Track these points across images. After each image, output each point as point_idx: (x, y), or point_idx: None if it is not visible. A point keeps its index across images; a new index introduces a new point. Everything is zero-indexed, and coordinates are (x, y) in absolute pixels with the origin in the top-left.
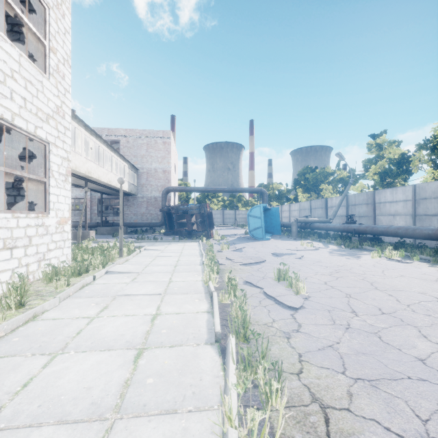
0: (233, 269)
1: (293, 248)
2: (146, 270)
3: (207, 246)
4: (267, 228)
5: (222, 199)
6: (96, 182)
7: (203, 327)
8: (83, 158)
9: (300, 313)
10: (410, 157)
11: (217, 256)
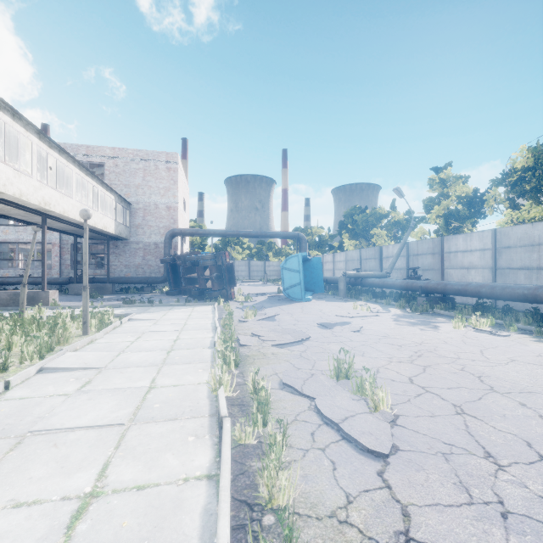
0: (261, 356)
1: (345, 313)
2: (117, 362)
3: (225, 312)
4: (307, 284)
5: (248, 246)
6: (61, 219)
7: (191, 542)
8: (36, 181)
9: (395, 468)
10: (483, 196)
11: (238, 330)
